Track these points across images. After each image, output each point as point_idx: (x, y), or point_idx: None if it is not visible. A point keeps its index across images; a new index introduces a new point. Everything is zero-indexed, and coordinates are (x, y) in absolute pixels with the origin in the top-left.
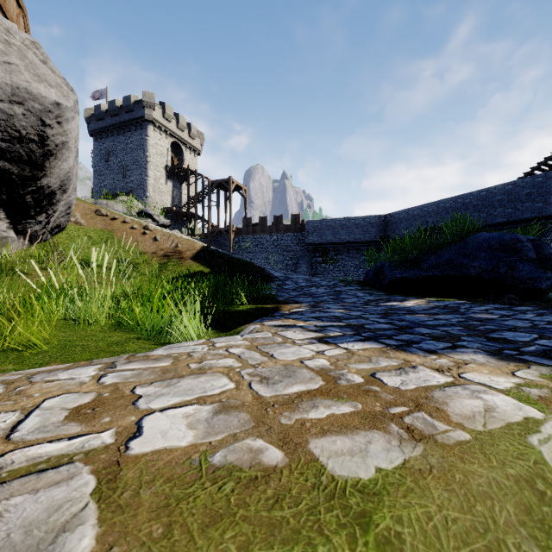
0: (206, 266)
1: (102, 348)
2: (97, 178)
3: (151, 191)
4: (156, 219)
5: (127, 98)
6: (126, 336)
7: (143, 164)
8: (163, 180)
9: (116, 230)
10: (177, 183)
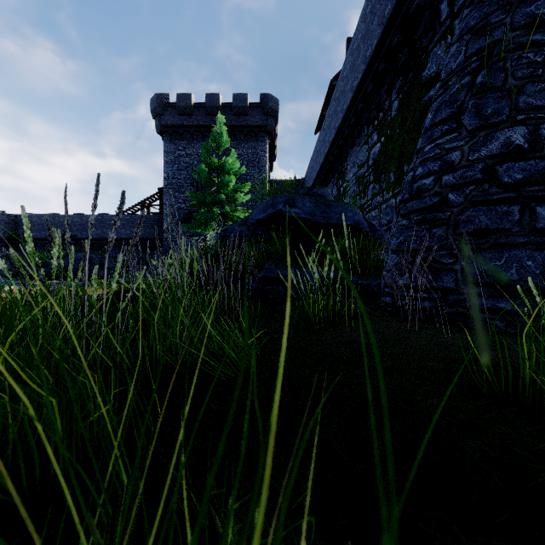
0: None
1: None
2: None
3: None
4: None
5: None
6: None
7: None
8: None
9: None
10: None
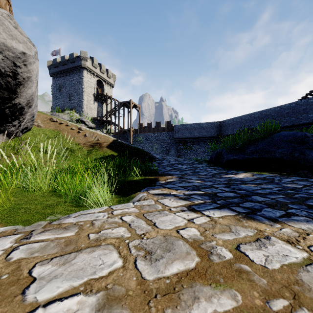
0: (115, 151)
1: (38, 210)
2: (54, 100)
3: (85, 108)
4: (87, 124)
5: (71, 55)
6: (57, 200)
7: (81, 92)
8: (92, 102)
9: (61, 130)
10: (100, 103)
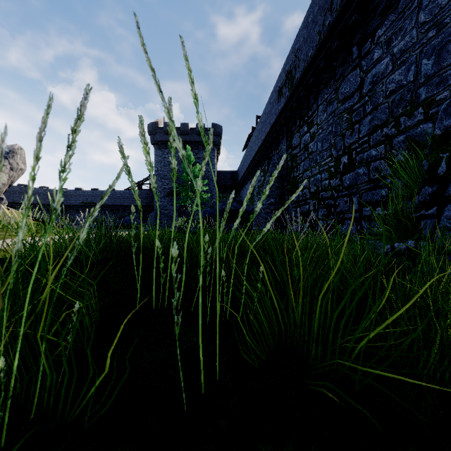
0: (37, 221)
1: None
2: None
3: None
4: None
5: None
6: None
7: None
8: None
9: None
10: None
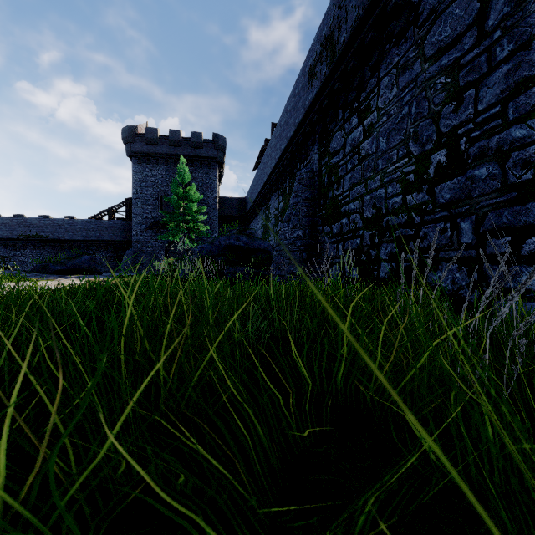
0: None
1: None
2: None
3: None
4: None
5: None
6: None
7: None
8: None
9: None
10: None
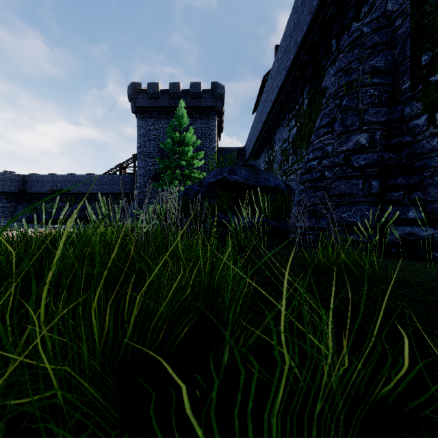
0: None
1: None
2: None
3: None
4: None
5: None
6: None
7: None
8: None
9: None
10: None
